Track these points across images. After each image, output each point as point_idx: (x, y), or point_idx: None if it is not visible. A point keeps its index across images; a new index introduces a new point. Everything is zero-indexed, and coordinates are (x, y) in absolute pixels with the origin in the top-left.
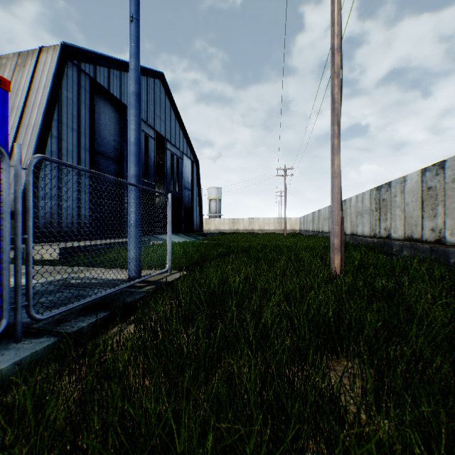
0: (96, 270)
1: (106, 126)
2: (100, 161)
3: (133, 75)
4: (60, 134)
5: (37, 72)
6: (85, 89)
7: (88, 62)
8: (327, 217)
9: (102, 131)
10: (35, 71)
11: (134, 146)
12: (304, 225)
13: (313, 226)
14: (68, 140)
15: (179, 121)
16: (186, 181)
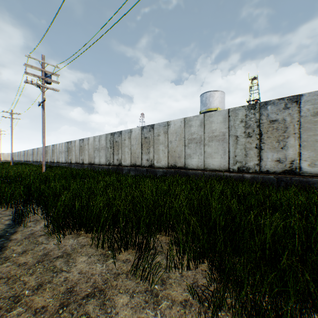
0: None
1: None
2: None
3: None
4: None
5: None
6: None
7: None
8: (24, 155)
9: None
10: None
11: None
12: (14, 157)
13: (19, 158)
14: None
15: None
16: None
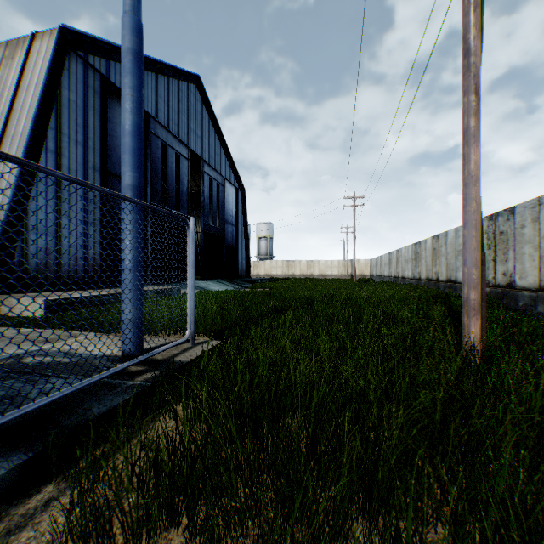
0: (83, 336)
1: None
2: (116, 186)
3: (128, 21)
4: (59, 147)
5: (28, 66)
6: (94, 90)
7: (98, 54)
8: (410, 258)
9: (119, 147)
10: (25, 64)
11: (131, 138)
12: (377, 268)
13: (389, 270)
14: (70, 156)
15: (220, 138)
16: (229, 214)
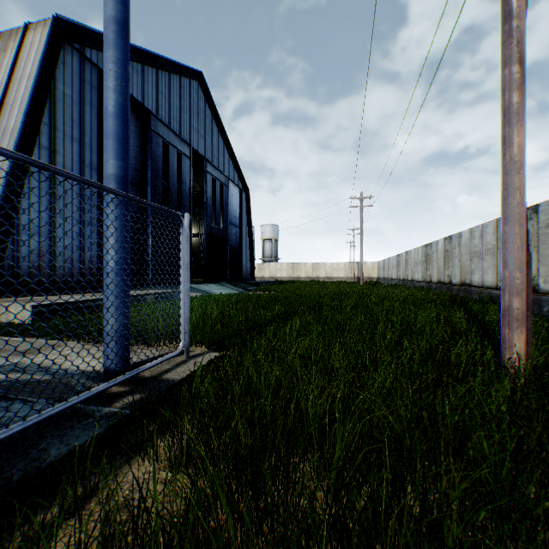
0: (66, 347)
1: None
2: None
3: None
4: (53, 143)
5: (20, 58)
6: (91, 84)
7: (96, 48)
8: (420, 260)
9: None
10: (18, 56)
11: (114, 121)
12: (384, 271)
13: (397, 273)
14: (65, 153)
15: (223, 137)
16: (233, 215)
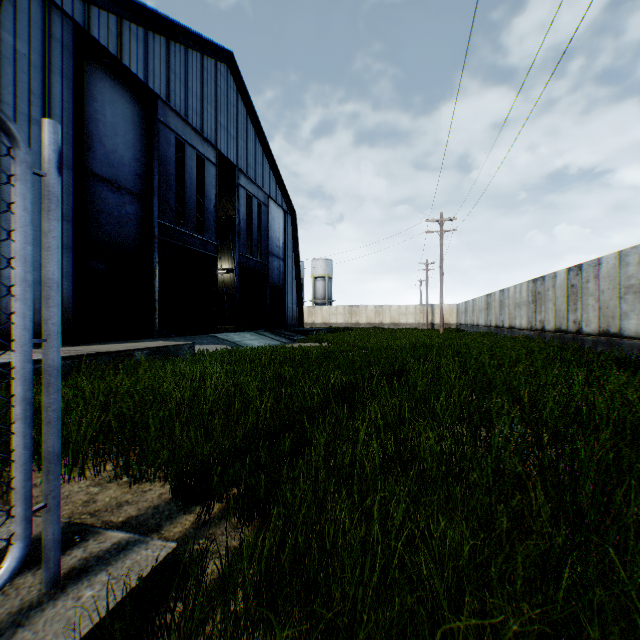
0: None
1: (116, 130)
2: (103, 194)
3: None
4: None
5: None
6: (63, 44)
7: None
8: (524, 301)
9: (108, 138)
10: None
11: None
12: (467, 315)
13: (487, 318)
14: None
15: (262, 142)
16: (275, 244)
